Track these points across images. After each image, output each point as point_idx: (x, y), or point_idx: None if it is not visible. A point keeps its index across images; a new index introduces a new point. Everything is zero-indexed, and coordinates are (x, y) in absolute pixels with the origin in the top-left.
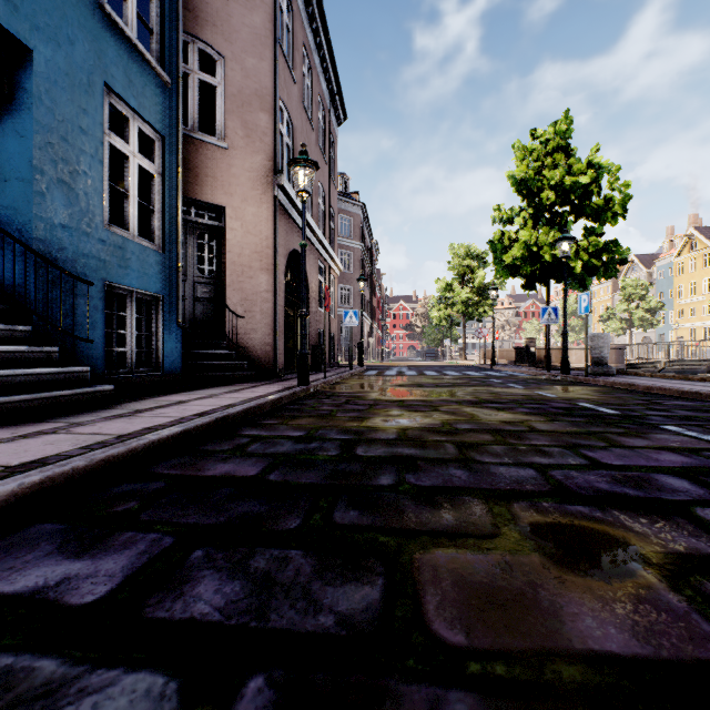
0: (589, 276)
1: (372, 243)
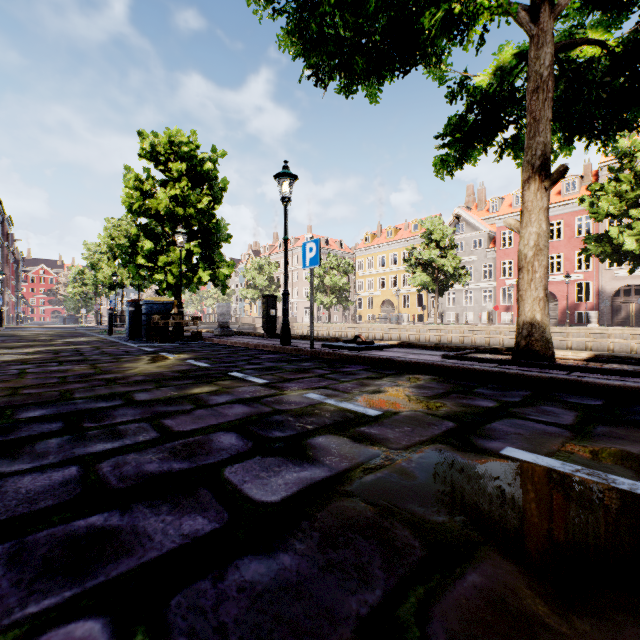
0: (141, 286)
1: (4, 217)
